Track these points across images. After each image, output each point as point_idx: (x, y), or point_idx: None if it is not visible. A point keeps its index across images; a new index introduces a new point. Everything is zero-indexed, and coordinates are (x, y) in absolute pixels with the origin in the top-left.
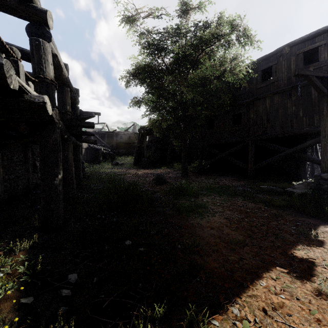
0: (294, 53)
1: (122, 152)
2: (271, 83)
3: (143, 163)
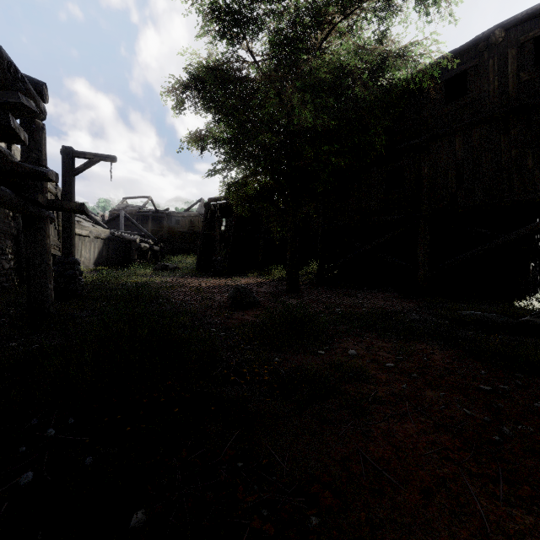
0: (515, 40)
1: (180, 249)
2: (466, 105)
3: (213, 266)
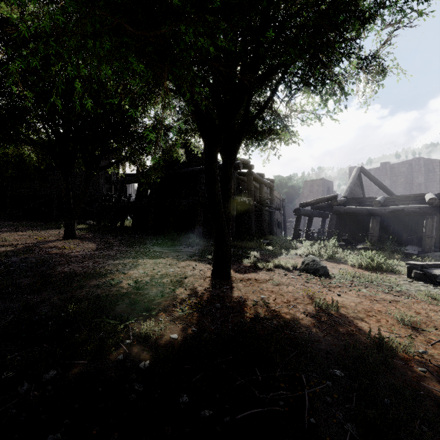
0: None
1: None
2: None
3: None
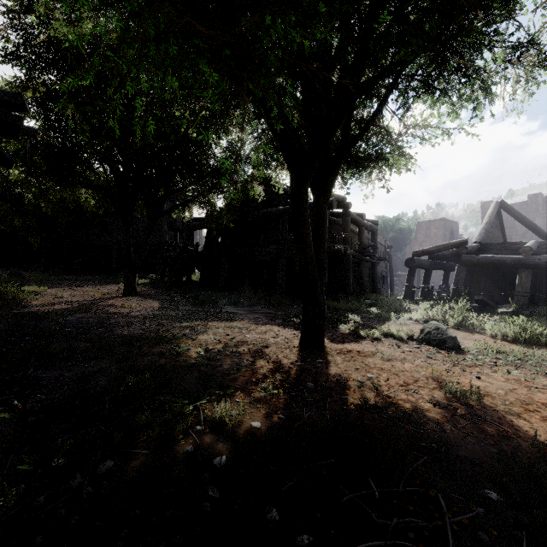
0: None
1: None
2: None
3: None
